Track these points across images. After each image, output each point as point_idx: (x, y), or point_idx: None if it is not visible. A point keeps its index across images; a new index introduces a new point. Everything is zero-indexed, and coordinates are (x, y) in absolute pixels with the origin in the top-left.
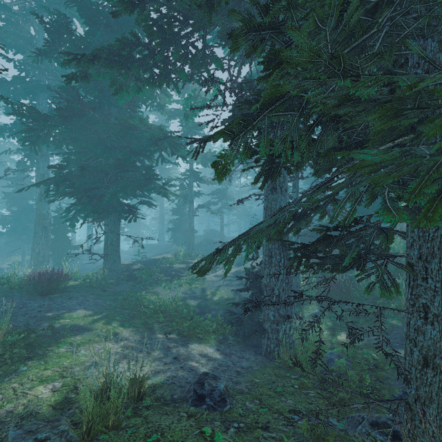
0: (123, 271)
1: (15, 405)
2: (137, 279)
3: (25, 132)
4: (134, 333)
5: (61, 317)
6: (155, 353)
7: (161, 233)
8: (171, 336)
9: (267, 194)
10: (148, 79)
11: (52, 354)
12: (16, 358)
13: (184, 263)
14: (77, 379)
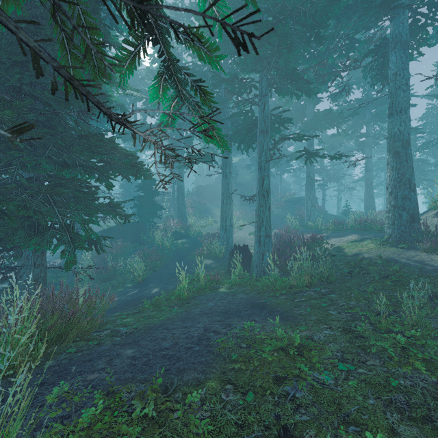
0: None
1: None
2: None
3: None
4: None
5: None
6: None
7: None
8: None
9: None
10: None
11: None
12: None
13: None
14: None
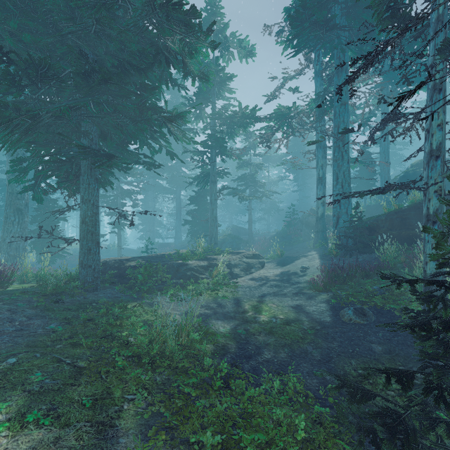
0: (112, 269)
1: None
2: (129, 281)
3: None
4: None
5: None
6: None
7: (178, 230)
8: None
9: None
10: None
11: None
12: None
13: (205, 259)
14: None
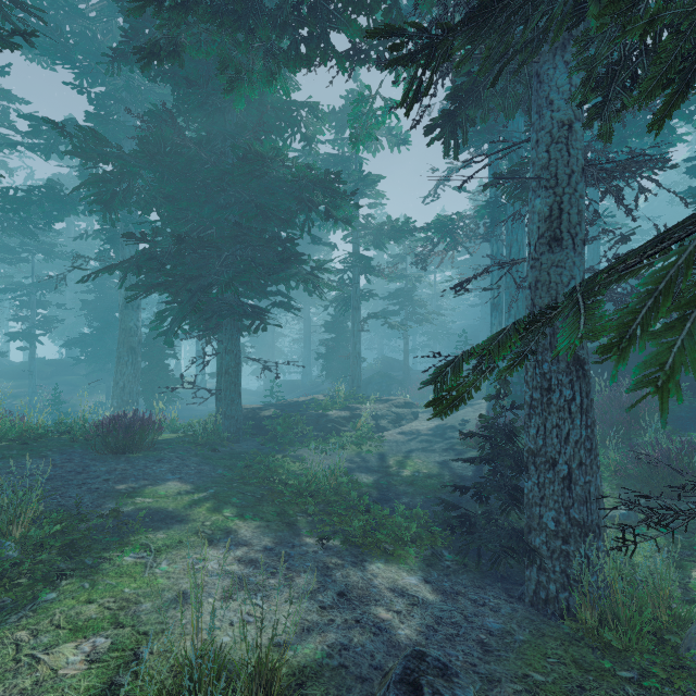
0: (247, 420)
1: (5, 693)
2: (269, 433)
3: (92, 184)
4: (261, 534)
5: (138, 493)
6: (301, 580)
7: (306, 363)
8: (330, 544)
9: (538, 254)
10: (286, 52)
11: (109, 568)
12: (40, 572)
13: (346, 409)
14: (142, 634)
